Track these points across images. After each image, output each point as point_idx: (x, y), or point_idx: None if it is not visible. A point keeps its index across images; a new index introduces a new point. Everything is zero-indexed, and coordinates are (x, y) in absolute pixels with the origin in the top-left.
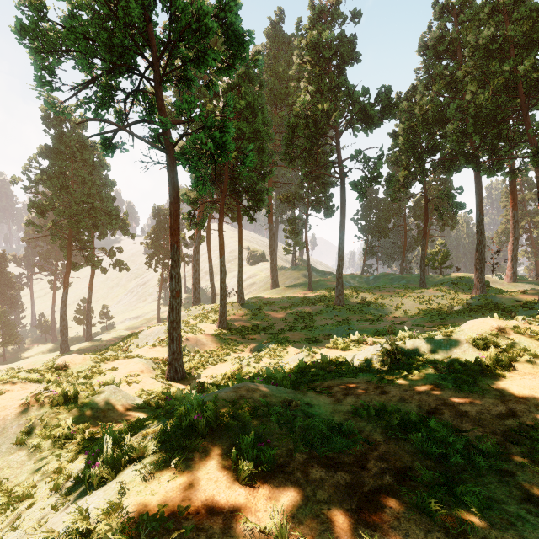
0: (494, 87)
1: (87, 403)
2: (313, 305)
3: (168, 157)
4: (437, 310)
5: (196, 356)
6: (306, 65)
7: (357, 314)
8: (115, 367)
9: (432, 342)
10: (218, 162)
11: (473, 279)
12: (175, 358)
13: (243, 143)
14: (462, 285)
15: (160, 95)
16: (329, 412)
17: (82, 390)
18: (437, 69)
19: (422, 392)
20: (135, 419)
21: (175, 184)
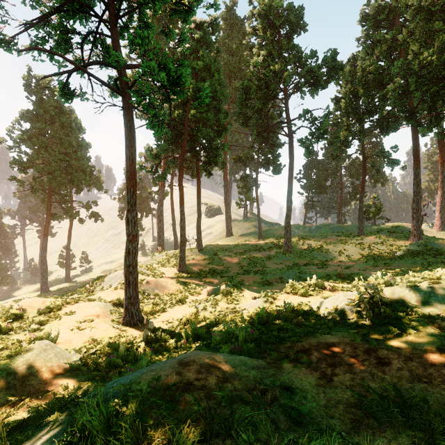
0: (439, 43)
1: (3, 367)
2: (264, 251)
3: (124, 99)
4: (378, 255)
5: (155, 299)
6: (258, 31)
7: (304, 259)
8: (73, 311)
9: (417, 290)
10: (173, 100)
11: (407, 228)
12: (131, 302)
13: None
14: (398, 233)
15: (115, 37)
16: (323, 405)
17: (5, 348)
18: (378, 35)
19: (435, 361)
20: (60, 389)
21: (131, 128)
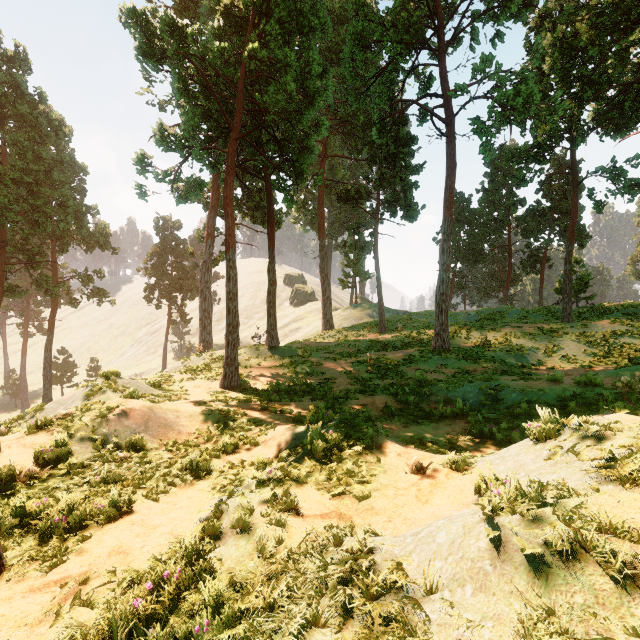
0: None
1: None
2: (395, 349)
3: None
4: (636, 354)
5: (126, 462)
6: None
7: (478, 363)
8: None
9: None
10: None
11: None
12: None
13: (270, 27)
14: None
15: None
16: None
17: None
18: None
19: None
20: None
21: None
